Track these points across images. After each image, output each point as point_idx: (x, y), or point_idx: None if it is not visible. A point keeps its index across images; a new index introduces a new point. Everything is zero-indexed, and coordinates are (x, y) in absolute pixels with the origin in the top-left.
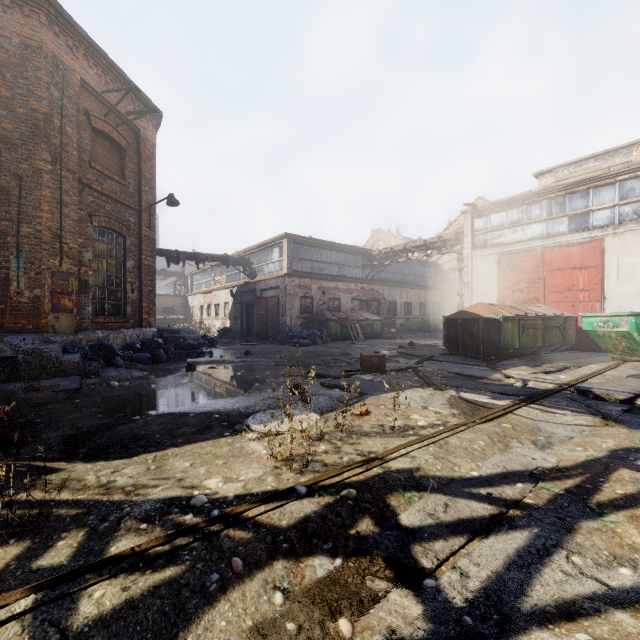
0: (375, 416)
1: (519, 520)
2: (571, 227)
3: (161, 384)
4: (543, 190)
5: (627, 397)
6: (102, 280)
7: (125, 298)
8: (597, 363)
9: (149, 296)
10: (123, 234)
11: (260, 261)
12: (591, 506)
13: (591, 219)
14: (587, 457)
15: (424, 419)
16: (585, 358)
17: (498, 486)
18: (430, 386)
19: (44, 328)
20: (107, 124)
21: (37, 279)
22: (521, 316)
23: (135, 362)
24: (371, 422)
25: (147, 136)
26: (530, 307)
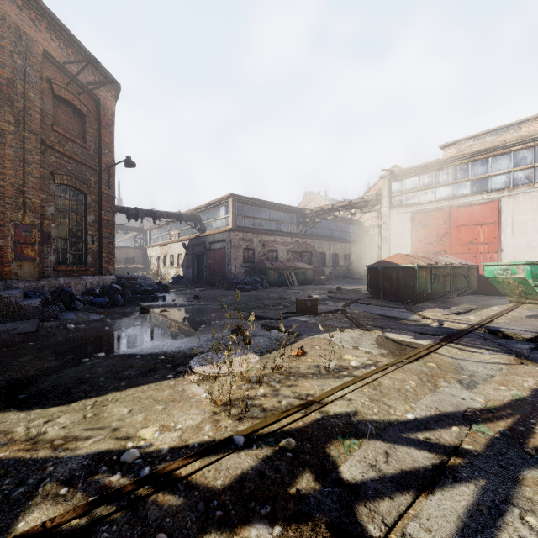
0: (311, 357)
1: (462, 470)
2: (473, 190)
3: (115, 326)
4: (450, 158)
5: (533, 336)
6: (64, 232)
7: (86, 249)
8: (498, 305)
9: (108, 247)
10: (84, 191)
11: (209, 218)
12: (530, 452)
13: (490, 183)
14: (513, 397)
15: (356, 359)
16: (486, 301)
17: (434, 430)
18: (358, 327)
19: (7, 275)
20: (69, 92)
21: (0, 230)
22: (433, 265)
23: (94, 306)
24: (307, 363)
25: (106, 105)
26: (439, 257)
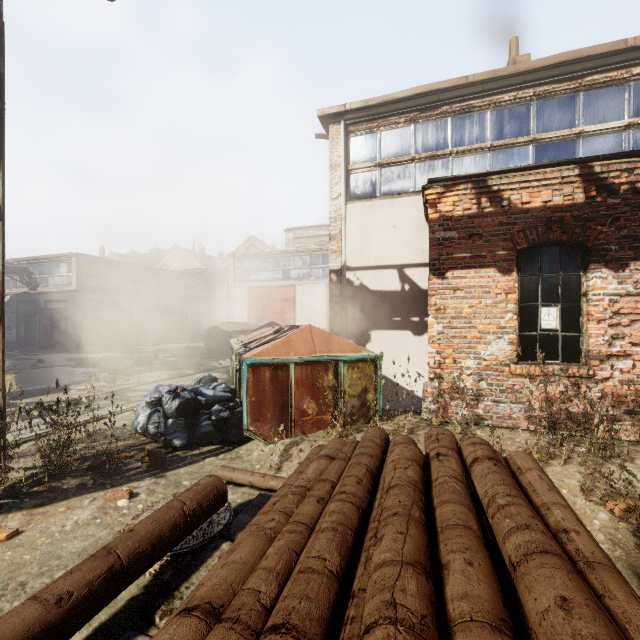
0: (133, 380)
1: None
2: (283, 276)
3: None
4: (270, 252)
5: None
6: None
7: None
8: None
9: None
10: None
11: (43, 272)
12: None
13: (291, 273)
14: None
15: (154, 379)
16: None
17: None
18: (171, 369)
19: None
20: None
21: None
22: (245, 330)
23: None
24: (130, 382)
25: None
26: (258, 323)
